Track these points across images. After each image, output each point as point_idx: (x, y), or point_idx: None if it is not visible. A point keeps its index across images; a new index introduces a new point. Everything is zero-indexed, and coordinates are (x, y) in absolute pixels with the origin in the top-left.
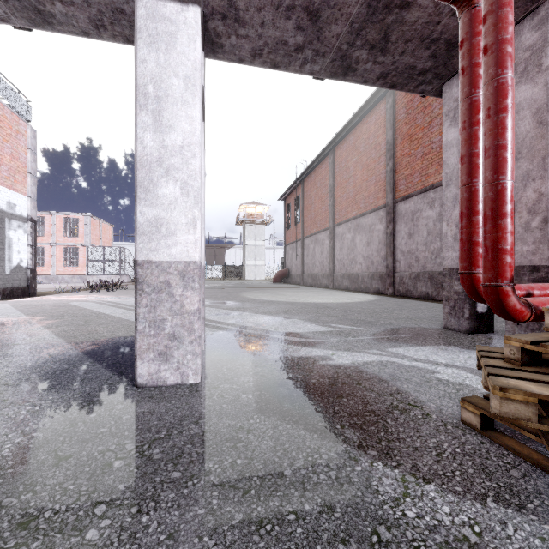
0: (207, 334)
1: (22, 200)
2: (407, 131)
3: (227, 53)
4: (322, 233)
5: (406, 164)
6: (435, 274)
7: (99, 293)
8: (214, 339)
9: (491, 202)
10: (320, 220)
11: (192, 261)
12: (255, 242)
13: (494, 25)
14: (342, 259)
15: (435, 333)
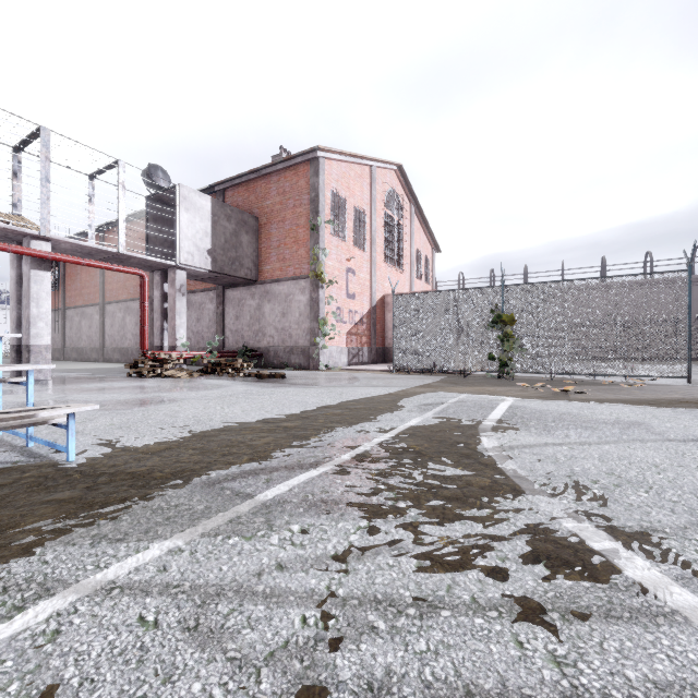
0: None
1: None
2: None
3: None
4: (91, 308)
5: None
6: None
7: None
8: None
9: (143, 332)
10: (88, 293)
11: (50, 345)
12: None
13: (143, 291)
14: (114, 335)
15: None
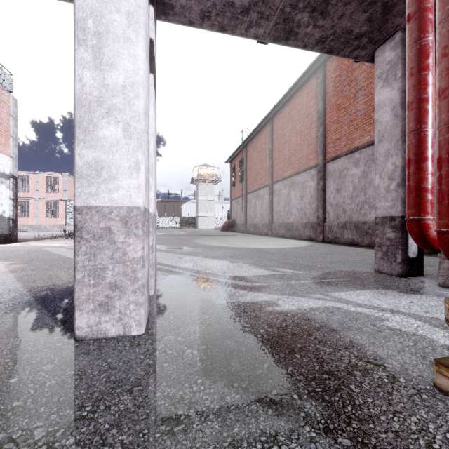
0: (159, 278)
1: (5, 159)
2: (335, 102)
3: (178, 15)
4: (262, 190)
5: (334, 129)
6: (360, 223)
7: (72, 240)
8: (165, 283)
9: None
10: (260, 178)
11: (135, 206)
12: (206, 197)
13: None
14: (279, 211)
15: (370, 276)
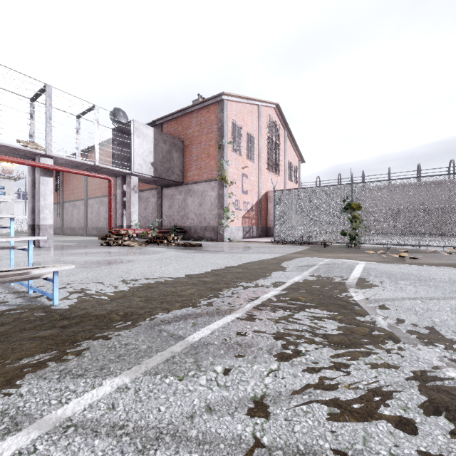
0: None
1: None
2: None
3: None
4: (79, 201)
5: None
6: None
7: None
8: None
9: (110, 216)
10: (77, 192)
11: (52, 224)
12: (0, 196)
13: (110, 189)
14: (93, 219)
15: None
